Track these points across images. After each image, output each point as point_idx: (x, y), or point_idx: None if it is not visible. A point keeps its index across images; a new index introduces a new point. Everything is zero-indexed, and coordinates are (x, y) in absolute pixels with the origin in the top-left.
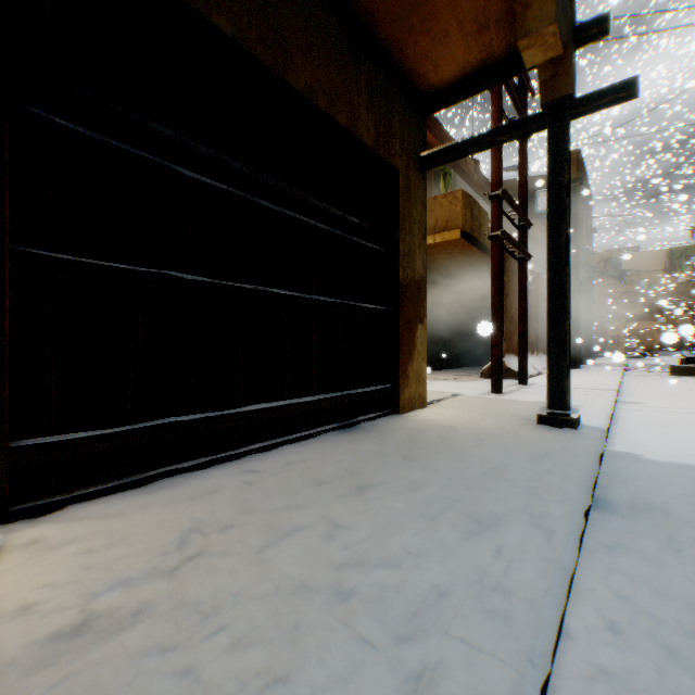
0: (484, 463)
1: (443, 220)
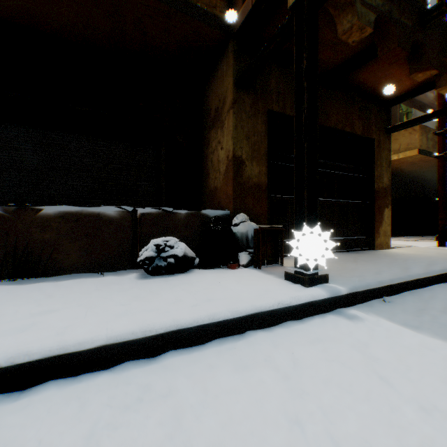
0: (413, 261)
1: (404, 144)
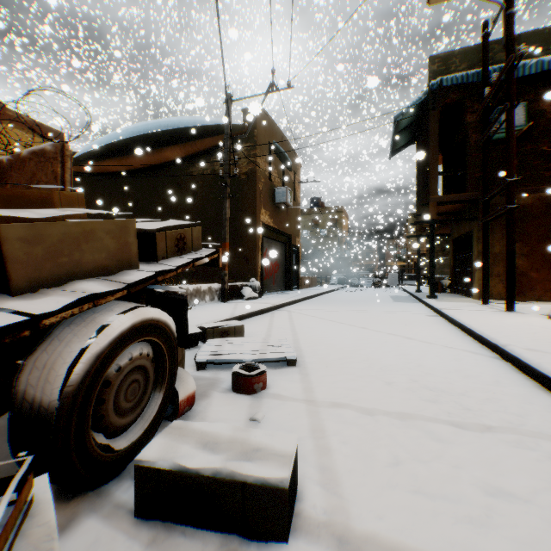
0: None
1: None
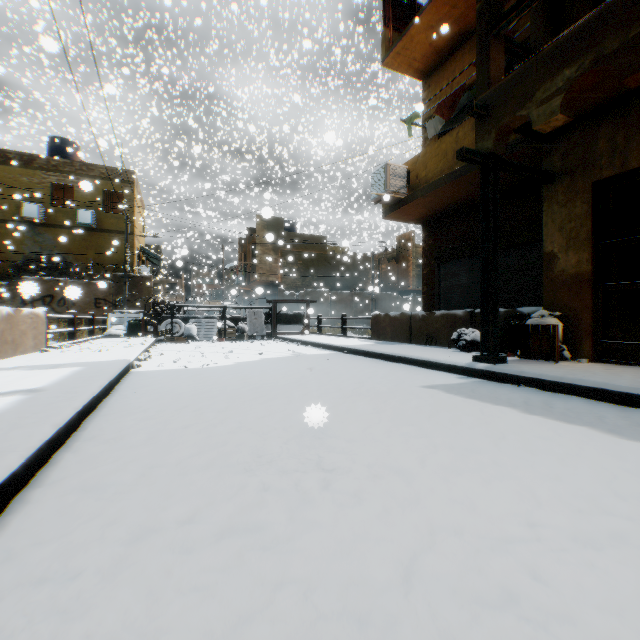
0: None
1: None
